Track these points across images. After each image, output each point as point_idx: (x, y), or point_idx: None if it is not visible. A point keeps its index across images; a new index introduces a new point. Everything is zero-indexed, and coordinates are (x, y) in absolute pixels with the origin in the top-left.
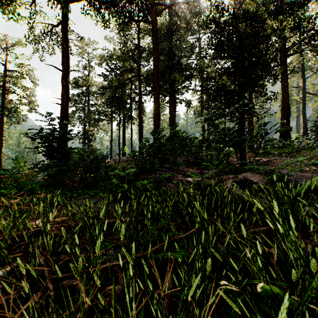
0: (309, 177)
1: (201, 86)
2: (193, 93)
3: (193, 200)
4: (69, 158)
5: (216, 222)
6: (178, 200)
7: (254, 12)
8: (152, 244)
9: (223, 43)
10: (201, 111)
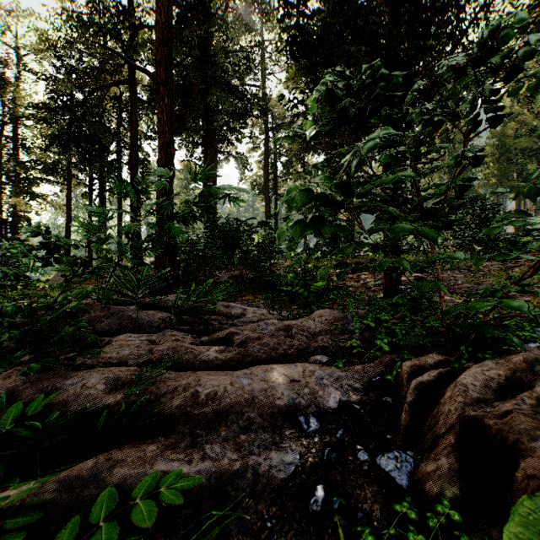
0: None
1: (265, 138)
2: (250, 150)
3: None
4: None
5: None
6: None
7: None
8: None
9: None
10: (265, 184)
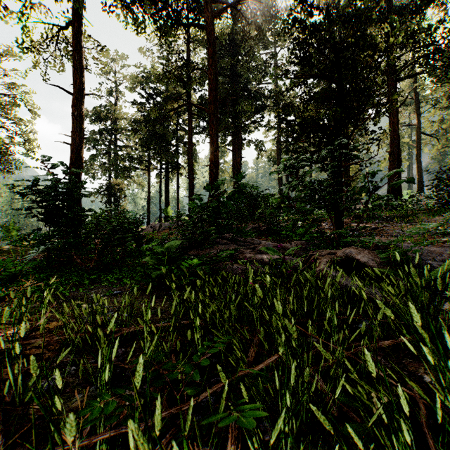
0: (439, 253)
1: (278, 121)
2: (266, 131)
3: (270, 296)
4: (81, 225)
5: (314, 342)
6: (246, 293)
7: (356, 9)
8: (203, 372)
9: (311, 56)
10: (278, 157)
